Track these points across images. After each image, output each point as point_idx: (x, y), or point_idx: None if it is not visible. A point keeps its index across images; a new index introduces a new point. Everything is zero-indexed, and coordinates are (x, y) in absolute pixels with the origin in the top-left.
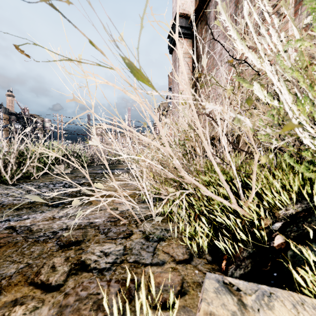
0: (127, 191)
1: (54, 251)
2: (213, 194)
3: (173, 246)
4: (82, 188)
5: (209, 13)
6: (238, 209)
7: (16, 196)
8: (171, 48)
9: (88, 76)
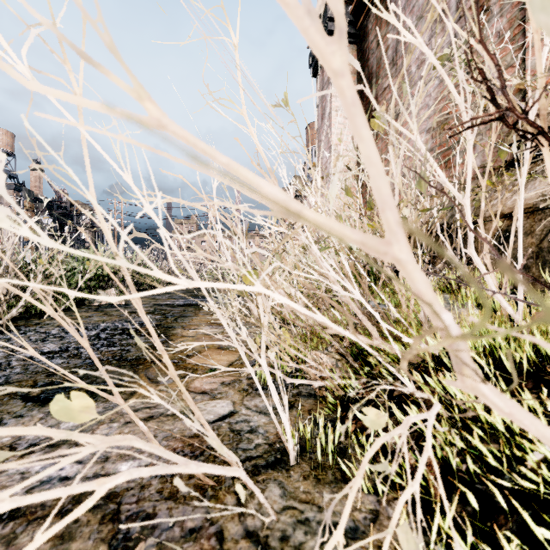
0: (225, 353)
1: None
2: None
3: None
4: None
5: None
6: None
7: None
8: (314, 65)
9: None
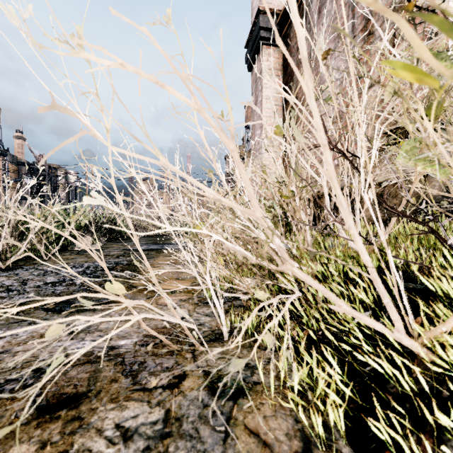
0: (181, 282)
1: (21, 423)
2: (352, 309)
3: (265, 411)
4: (76, 295)
5: (309, 4)
6: (407, 341)
7: (1, 291)
8: (250, 62)
9: (81, 51)
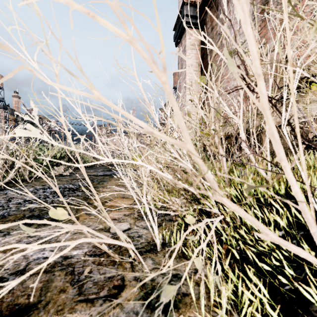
0: (126, 200)
1: None
2: (279, 238)
3: None
4: (19, 222)
5: None
6: None
7: None
8: (177, 40)
9: None
